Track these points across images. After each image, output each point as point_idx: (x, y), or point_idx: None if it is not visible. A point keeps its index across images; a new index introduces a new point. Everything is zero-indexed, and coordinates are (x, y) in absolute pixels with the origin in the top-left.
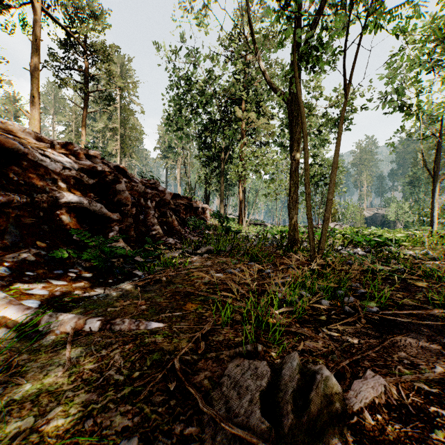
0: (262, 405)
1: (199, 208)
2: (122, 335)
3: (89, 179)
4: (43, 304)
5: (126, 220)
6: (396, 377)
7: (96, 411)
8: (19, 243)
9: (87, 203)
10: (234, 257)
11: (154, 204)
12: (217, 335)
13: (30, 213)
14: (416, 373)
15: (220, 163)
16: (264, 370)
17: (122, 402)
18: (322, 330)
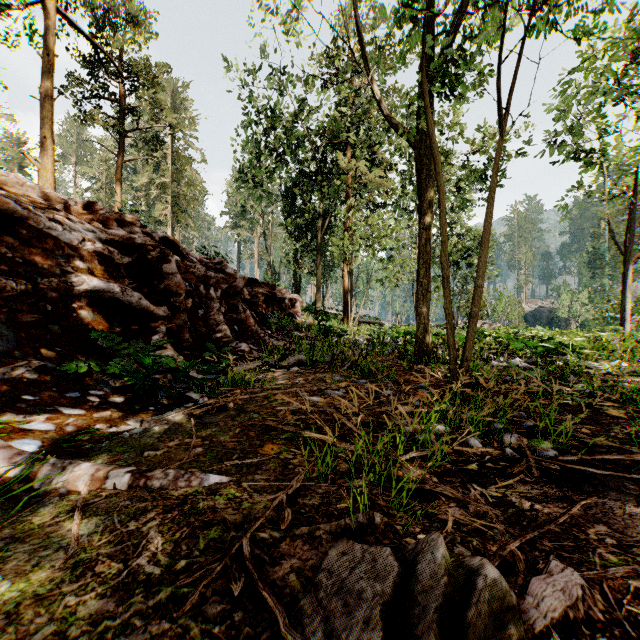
0: (385, 628)
1: (285, 299)
2: (164, 496)
3: (122, 256)
4: (45, 445)
5: (177, 316)
6: (597, 568)
7: (112, 631)
8: (15, 351)
9: (118, 292)
10: (337, 371)
11: (219, 294)
12: (310, 496)
13: (31, 307)
14: (628, 562)
15: (315, 235)
16: (387, 565)
17: (155, 615)
18: (474, 487)
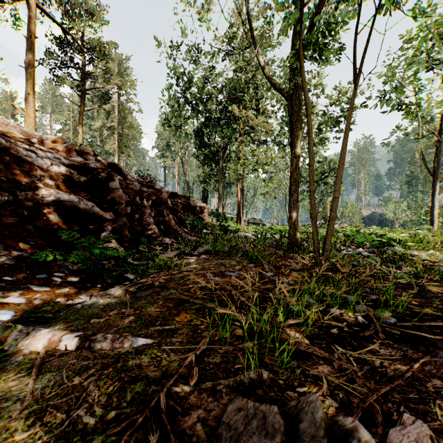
0: None
1: (197, 207)
2: (102, 355)
3: (80, 176)
4: (17, 314)
5: (119, 219)
6: (438, 418)
7: None
8: None
9: (77, 201)
10: (233, 258)
11: (150, 203)
12: (213, 355)
13: (12, 212)
14: None
15: (218, 162)
16: (275, 422)
17: None
18: (336, 348)
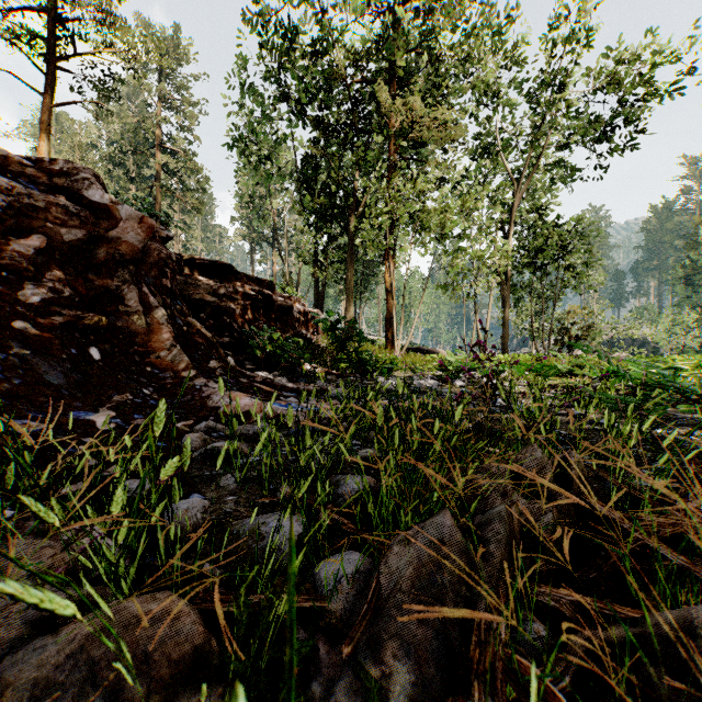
0: None
1: (291, 308)
2: None
3: None
4: None
5: None
6: None
7: None
8: None
9: None
10: None
11: (27, 245)
12: None
13: None
14: None
15: (345, 227)
16: None
17: None
18: None
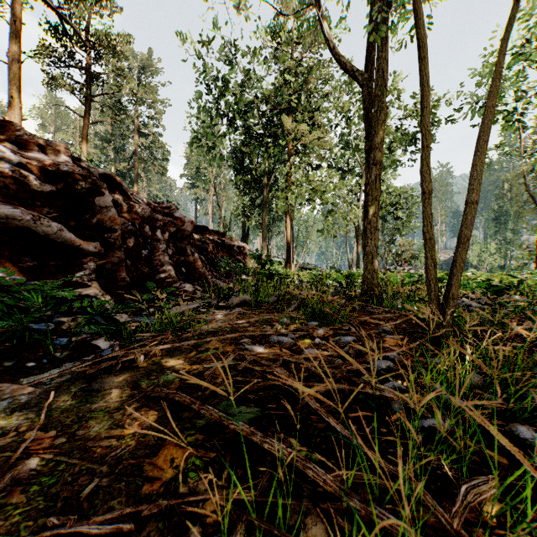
0: None
1: (234, 246)
2: None
3: (42, 183)
4: None
5: (112, 253)
6: None
7: None
8: None
9: (29, 220)
10: (283, 312)
11: (166, 236)
12: None
13: None
14: None
15: (261, 191)
16: None
17: None
18: None
